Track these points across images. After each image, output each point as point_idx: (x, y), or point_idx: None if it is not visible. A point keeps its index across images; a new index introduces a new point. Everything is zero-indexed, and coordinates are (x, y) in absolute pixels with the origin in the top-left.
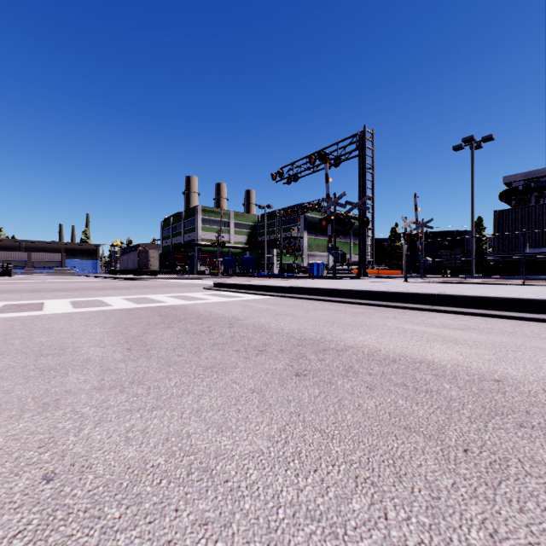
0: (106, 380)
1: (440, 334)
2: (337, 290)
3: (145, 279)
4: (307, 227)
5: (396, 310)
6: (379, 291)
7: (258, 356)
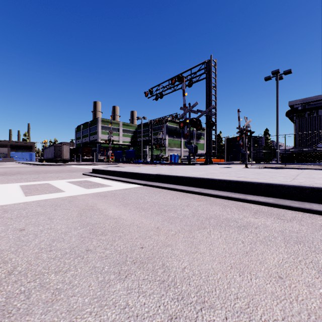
0: None
1: None
2: (211, 180)
3: (54, 165)
4: (168, 132)
5: None
6: (273, 183)
7: None
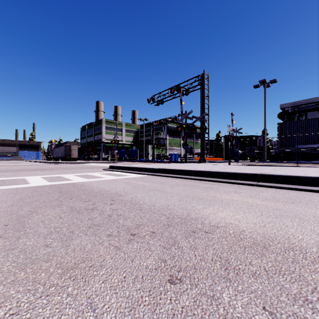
0: None
1: (280, 209)
2: (190, 171)
3: (68, 163)
4: (169, 132)
5: (233, 186)
6: (219, 171)
7: (130, 243)
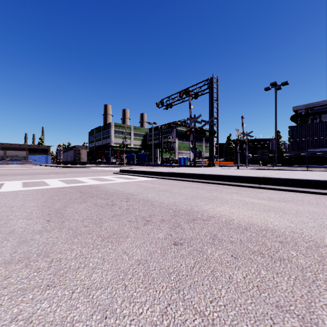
0: (17, 253)
1: (271, 205)
2: (197, 174)
3: (77, 167)
4: (178, 136)
5: (236, 188)
6: (224, 175)
7: (145, 225)
